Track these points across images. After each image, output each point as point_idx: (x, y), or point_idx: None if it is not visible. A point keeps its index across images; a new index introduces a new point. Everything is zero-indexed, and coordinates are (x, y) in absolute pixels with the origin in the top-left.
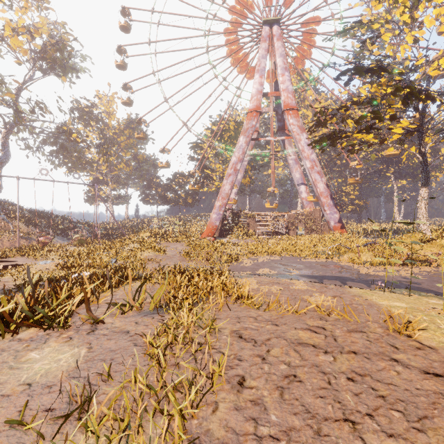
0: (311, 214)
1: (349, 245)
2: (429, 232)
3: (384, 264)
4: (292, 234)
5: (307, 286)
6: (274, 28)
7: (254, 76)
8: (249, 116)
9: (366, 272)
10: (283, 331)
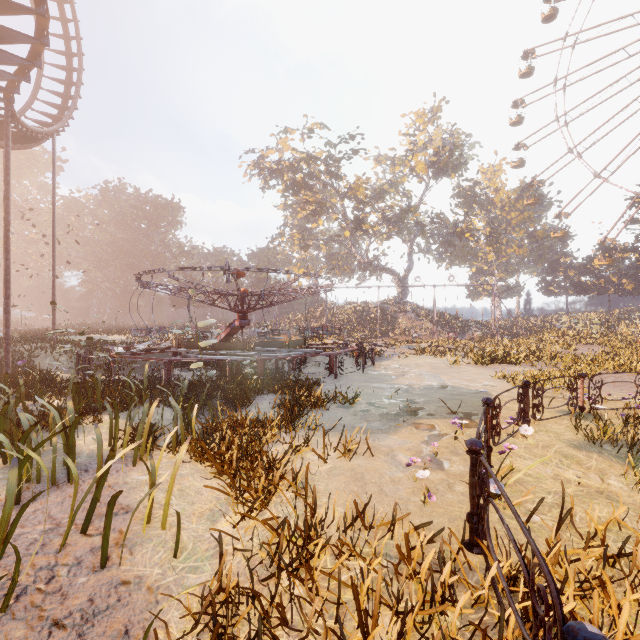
0: None
1: None
2: None
3: None
4: None
5: None
6: None
7: None
8: None
9: None
10: None
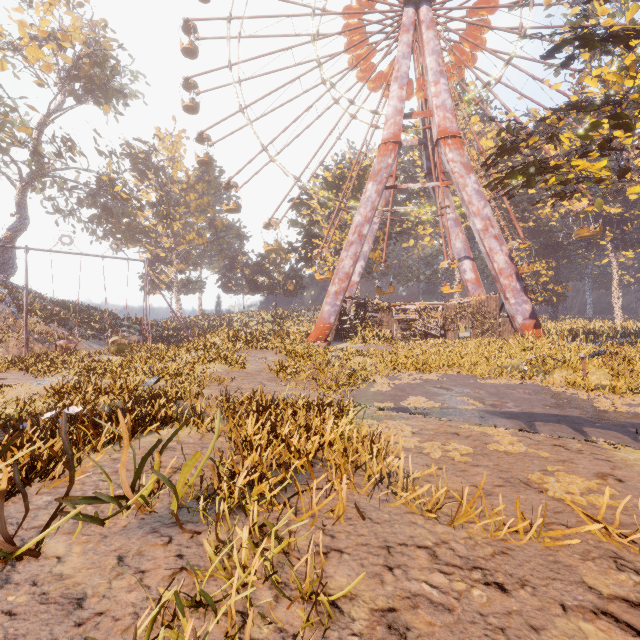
0: (482, 304)
1: (560, 356)
2: None
3: (638, 391)
4: (451, 336)
5: (522, 443)
6: (422, 10)
7: (391, 87)
8: (382, 151)
9: (611, 408)
10: (531, 619)
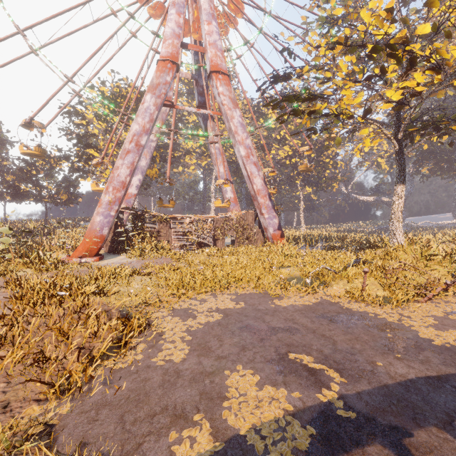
0: (243, 218)
1: (329, 266)
2: (403, 242)
3: (415, 303)
4: (220, 245)
5: None
6: None
7: (169, 10)
8: (161, 67)
9: (441, 339)
10: None
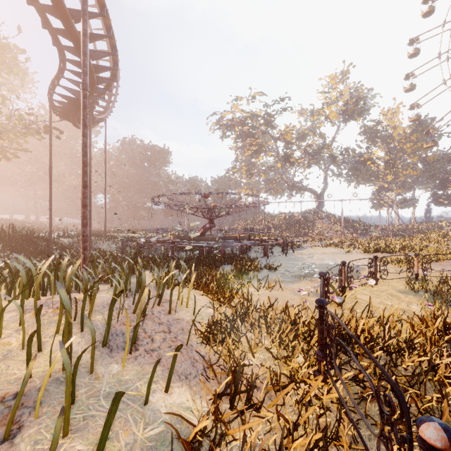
0: None
1: None
2: None
3: None
4: None
5: None
6: None
7: None
8: None
9: None
10: None
